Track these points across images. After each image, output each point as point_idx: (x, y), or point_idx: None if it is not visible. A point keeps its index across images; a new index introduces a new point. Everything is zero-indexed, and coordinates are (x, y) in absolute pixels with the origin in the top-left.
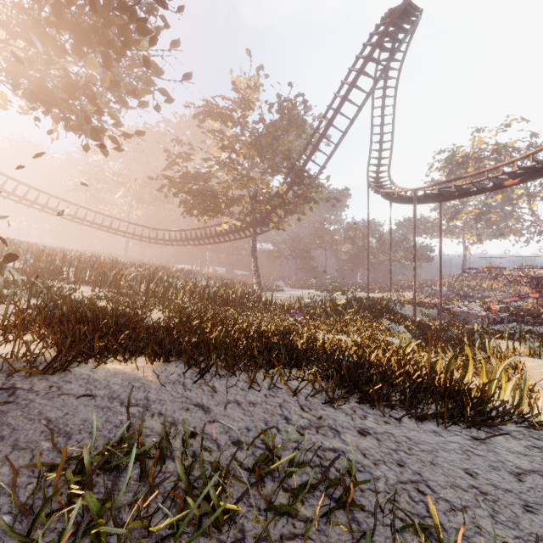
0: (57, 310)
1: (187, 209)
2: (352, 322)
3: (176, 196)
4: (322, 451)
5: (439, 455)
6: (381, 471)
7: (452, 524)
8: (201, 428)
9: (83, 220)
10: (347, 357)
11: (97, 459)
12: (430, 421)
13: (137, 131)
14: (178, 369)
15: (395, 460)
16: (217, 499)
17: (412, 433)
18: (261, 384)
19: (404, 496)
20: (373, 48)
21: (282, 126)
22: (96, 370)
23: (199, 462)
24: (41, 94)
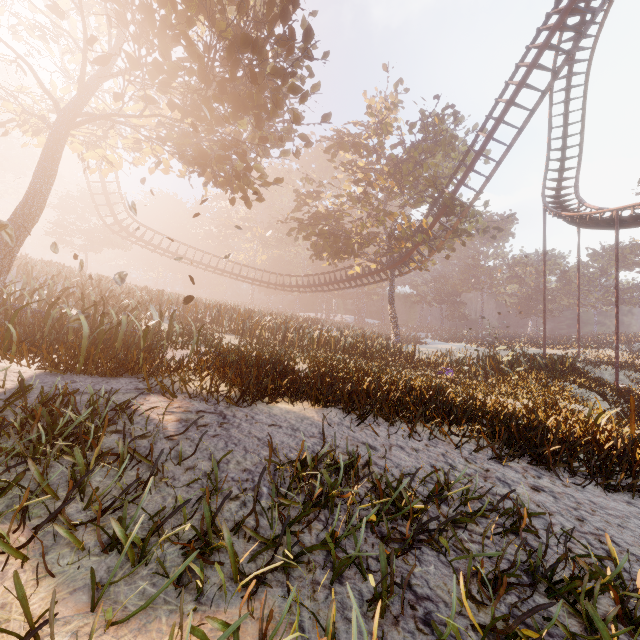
0: (229, 355)
1: (317, 252)
2: (521, 384)
3: (307, 239)
4: (492, 495)
5: (631, 521)
6: (557, 520)
7: (636, 570)
8: (374, 461)
9: (215, 268)
10: (516, 419)
11: (312, 462)
12: (624, 493)
13: (276, 180)
14: (337, 414)
15: (574, 515)
16: (408, 499)
17: (598, 499)
18: (420, 435)
19: (582, 542)
20: (551, 33)
21: (427, 148)
22: (272, 407)
23: (386, 477)
24: (201, 159)
